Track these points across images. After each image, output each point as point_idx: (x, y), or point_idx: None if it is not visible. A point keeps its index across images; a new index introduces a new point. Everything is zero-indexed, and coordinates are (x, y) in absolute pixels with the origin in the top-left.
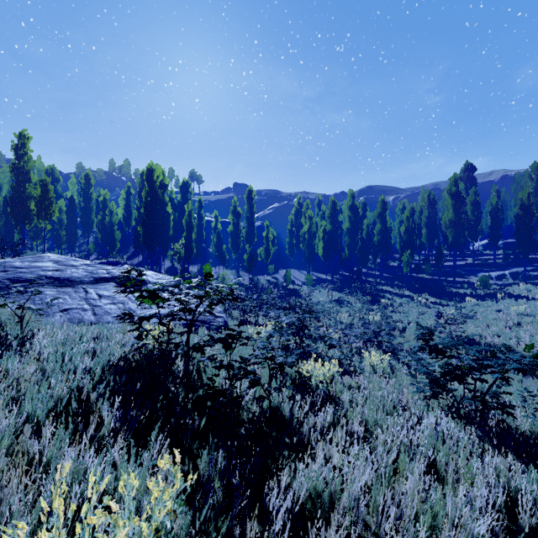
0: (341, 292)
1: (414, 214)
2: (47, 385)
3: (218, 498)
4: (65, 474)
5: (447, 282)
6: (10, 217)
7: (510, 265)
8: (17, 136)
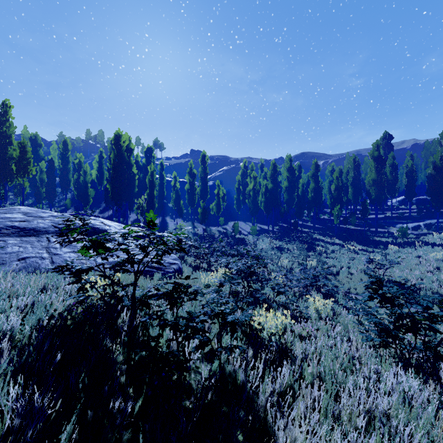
0: (281, 240)
1: (341, 175)
2: None
3: None
4: None
5: (370, 232)
6: None
7: (423, 217)
8: None
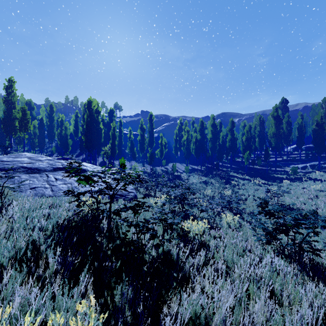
0: (207, 176)
1: (251, 129)
2: (12, 239)
3: (127, 319)
4: (5, 315)
5: (271, 170)
6: (3, 130)
7: (310, 160)
8: (7, 81)
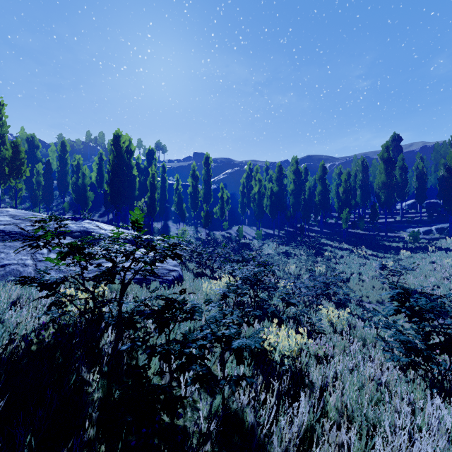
0: (287, 245)
1: (350, 178)
2: None
3: None
4: None
5: (380, 236)
6: None
7: (435, 221)
8: None
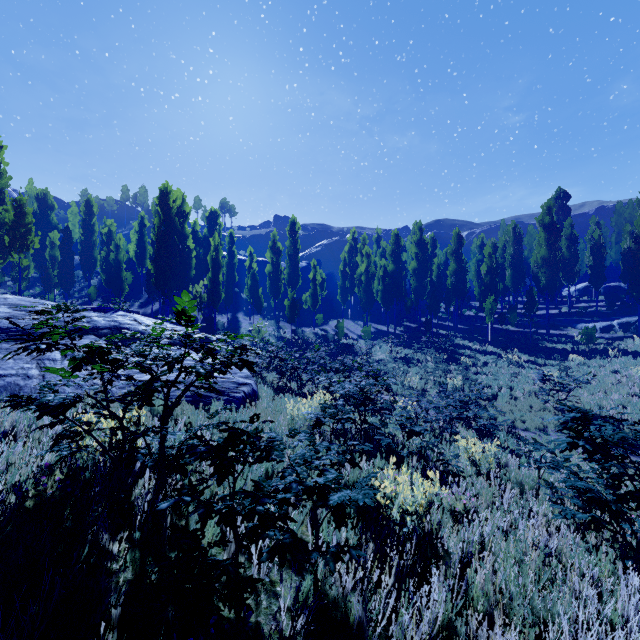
0: (408, 347)
1: (496, 251)
2: None
3: None
4: None
5: (539, 335)
6: None
7: (617, 314)
8: None
